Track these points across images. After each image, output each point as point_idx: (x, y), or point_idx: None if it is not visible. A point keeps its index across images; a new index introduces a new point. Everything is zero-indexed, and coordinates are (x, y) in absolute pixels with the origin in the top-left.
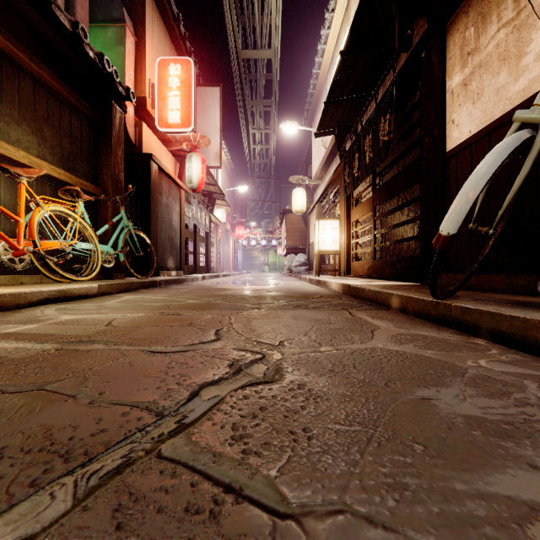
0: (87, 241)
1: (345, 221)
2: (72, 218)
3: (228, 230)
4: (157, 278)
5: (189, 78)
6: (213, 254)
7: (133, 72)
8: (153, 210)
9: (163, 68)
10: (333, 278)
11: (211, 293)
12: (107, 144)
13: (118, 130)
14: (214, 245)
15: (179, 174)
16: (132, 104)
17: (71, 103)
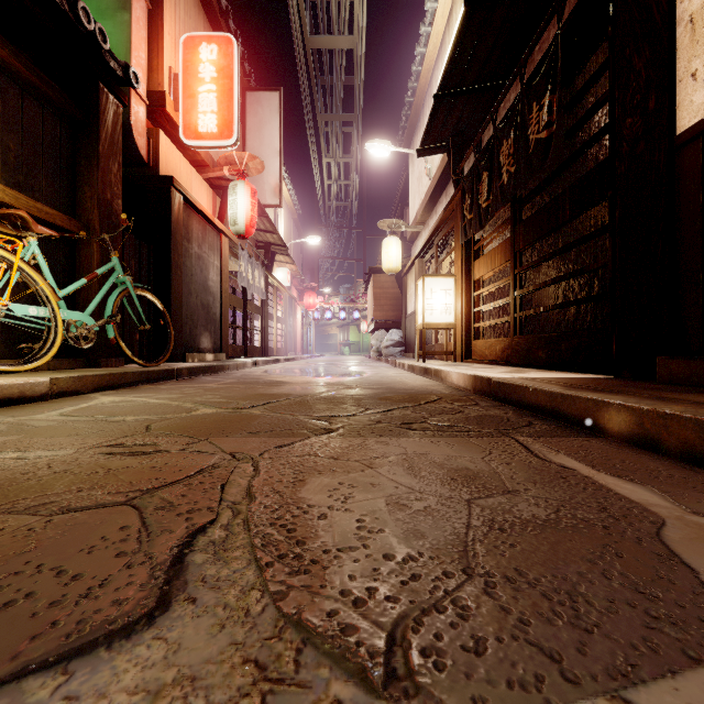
0: (42, 304)
1: (463, 279)
2: (6, 261)
3: (293, 298)
4: (178, 364)
5: (230, 64)
6: (273, 330)
7: (145, 54)
8: (176, 262)
9: (190, 50)
10: (448, 364)
11: (253, 390)
12: (91, 152)
13: (111, 131)
14: (274, 318)
15: (219, 213)
16: (142, 102)
17: (21, 75)
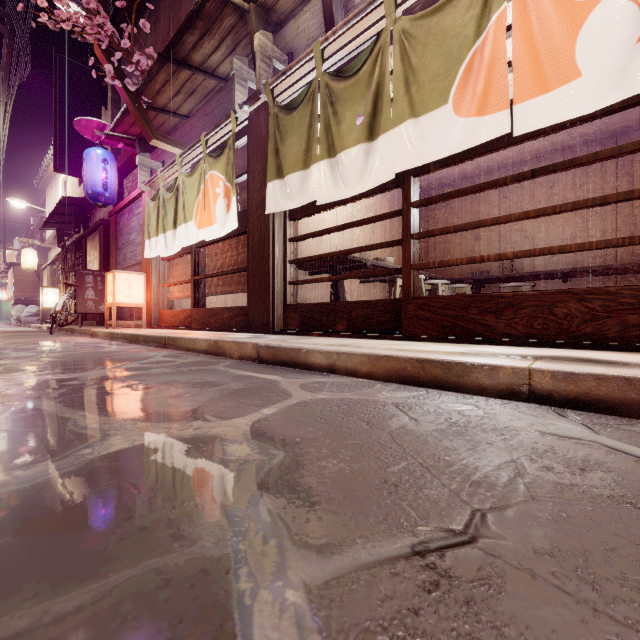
0: None
1: (65, 290)
2: None
3: None
4: None
5: None
6: None
7: None
8: None
9: None
10: None
11: None
12: None
13: None
14: None
15: None
16: None
17: None
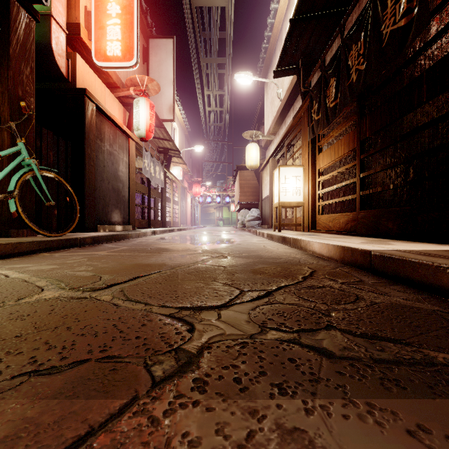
0: None
1: (309, 168)
2: None
3: (185, 188)
4: (86, 234)
5: (131, 3)
6: (170, 209)
7: None
8: (89, 155)
9: None
10: (300, 234)
11: (132, 260)
12: (2, 53)
13: (23, 39)
14: (171, 201)
15: (128, 123)
16: (62, 30)
17: None
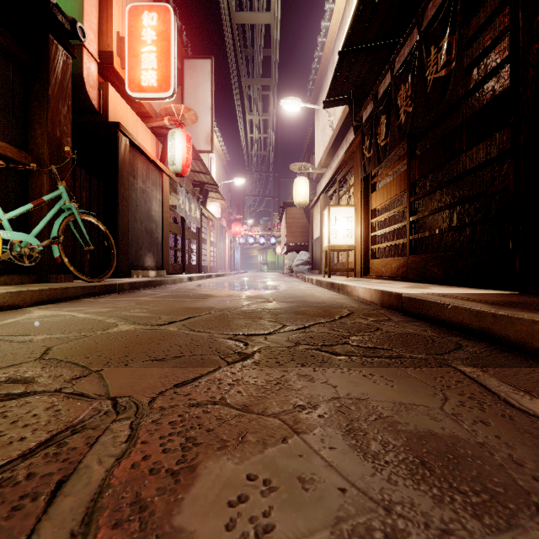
0: None
1: (362, 209)
2: None
3: (223, 227)
4: (122, 279)
5: (167, 29)
6: (206, 252)
7: (96, 20)
8: (123, 194)
9: (135, 17)
10: (350, 279)
11: (179, 304)
12: (42, 94)
13: (61, 78)
14: (207, 243)
15: (161, 156)
16: (94, 60)
17: None
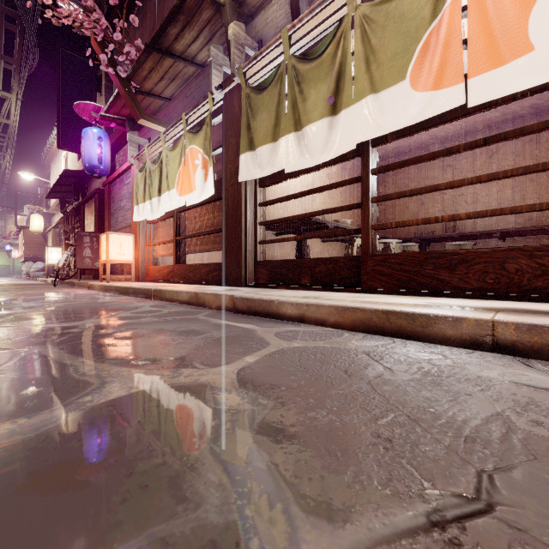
0: None
1: (66, 249)
2: None
3: None
4: None
5: None
6: None
7: None
8: None
9: None
10: None
11: None
12: None
13: None
14: None
15: None
16: None
17: None
